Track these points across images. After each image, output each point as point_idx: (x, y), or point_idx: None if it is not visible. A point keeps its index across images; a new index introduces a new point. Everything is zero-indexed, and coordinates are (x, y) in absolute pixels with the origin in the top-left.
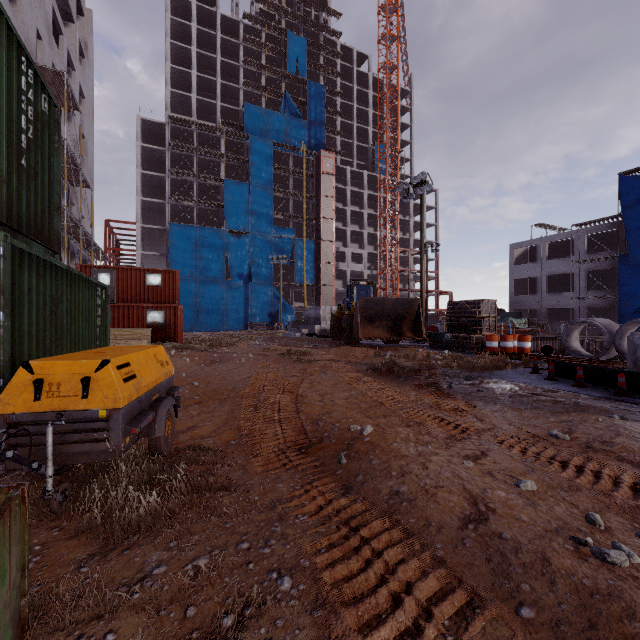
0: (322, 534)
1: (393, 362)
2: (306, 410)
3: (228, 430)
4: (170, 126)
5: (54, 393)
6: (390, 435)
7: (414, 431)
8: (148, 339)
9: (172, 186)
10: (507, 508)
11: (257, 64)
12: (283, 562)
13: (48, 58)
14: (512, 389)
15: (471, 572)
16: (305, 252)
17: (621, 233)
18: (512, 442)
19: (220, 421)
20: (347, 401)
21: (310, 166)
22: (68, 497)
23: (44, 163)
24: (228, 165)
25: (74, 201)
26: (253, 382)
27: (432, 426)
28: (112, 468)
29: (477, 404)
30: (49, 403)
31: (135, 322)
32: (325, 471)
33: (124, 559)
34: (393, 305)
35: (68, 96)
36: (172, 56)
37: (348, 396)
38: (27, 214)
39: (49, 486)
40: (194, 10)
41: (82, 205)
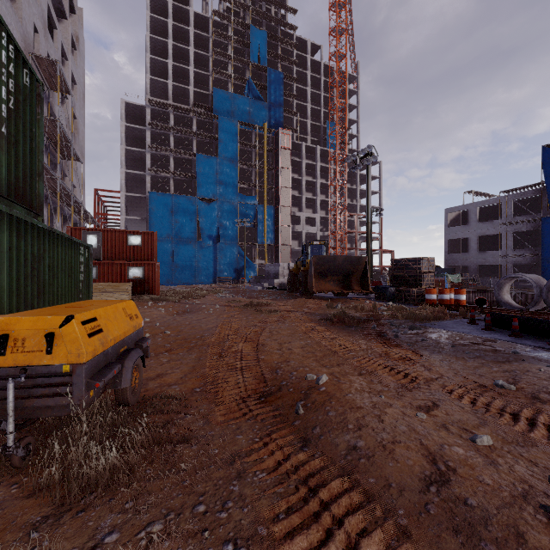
0: (280, 495)
1: (344, 313)
2: (266, 358)
3: (194, 377)
4: (150, 108)
5: (19, 348)
6: (345, 385)
7: (366, 380)
8: (128, 292)
9: (151, 160)
10: (468, 468)
11: (224, 54)
12: (240, 530)
13: (44, 49)
14: (453, 338)
15: (439, 547)
16: (266, 216)
17: (544, 198)
18: (460, 392)
19: (187, 368)
20: (303, 350)
21: (270, 142)
22: (32, 450)
23: (26, 132)
24: (199, 141)
25: (67, 173)
26: (219, 331)
27: (383, 375)
28: (79, 419)
29: (423, 353)
30: (13, 358)
31: (118, 277)
32: (283, 421)
33: (77, 523)
34: (343, 262)
35: (61, 82)
36: (152, 48)
37: (304, 345)
38: (8, 178)
39: (10, 442)
40: (170, 8)
41: (74, 176)
